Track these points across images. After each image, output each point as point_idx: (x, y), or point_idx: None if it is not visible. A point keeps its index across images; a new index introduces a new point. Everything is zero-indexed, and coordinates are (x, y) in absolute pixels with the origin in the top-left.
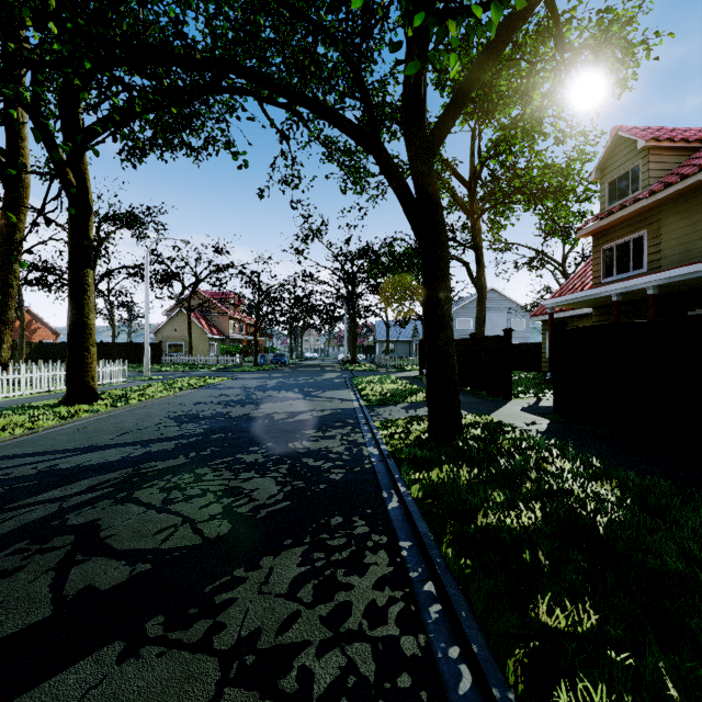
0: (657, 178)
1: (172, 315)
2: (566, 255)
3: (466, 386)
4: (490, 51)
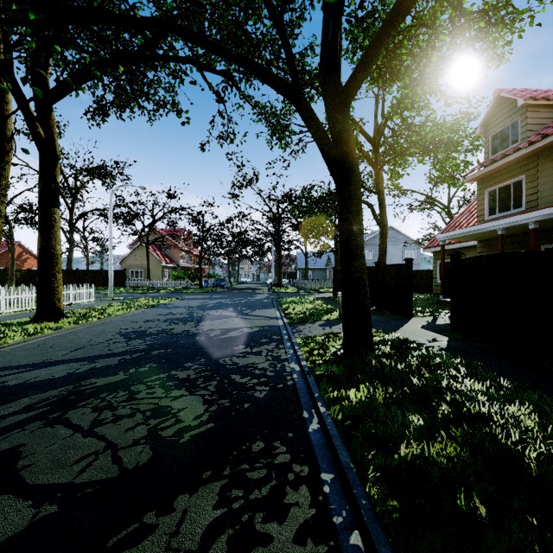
0: (534, 131)
1: (134, 248)
2: (451, 199)
3: (372, 306)
4: (400, 7)
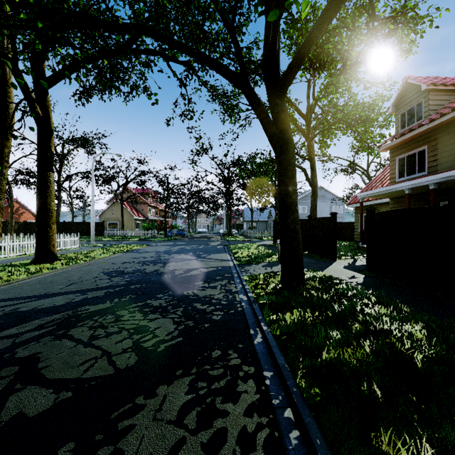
0: (434, 110)
1: (111, 204)
2: (369, 164)
3: (305, 251)
4: (325, 16)
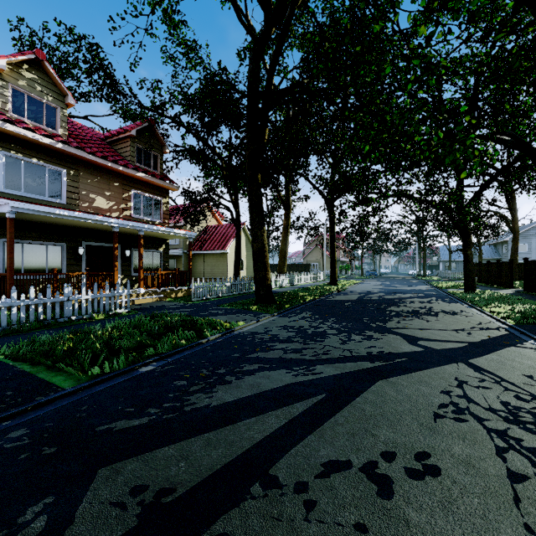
0: None
1: (312, 249)
2: None
3: (495, 285)
4: (483, 188)
